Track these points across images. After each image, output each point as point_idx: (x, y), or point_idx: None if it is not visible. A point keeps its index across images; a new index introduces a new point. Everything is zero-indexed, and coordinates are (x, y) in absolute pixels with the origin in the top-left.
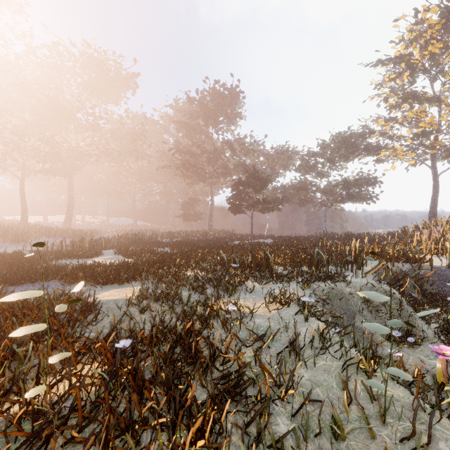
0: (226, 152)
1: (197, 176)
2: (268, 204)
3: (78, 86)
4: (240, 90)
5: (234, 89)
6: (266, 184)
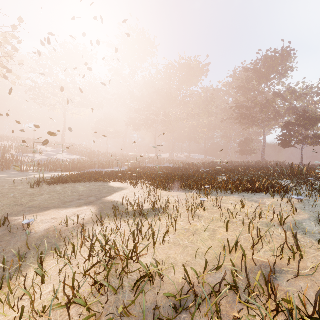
0: (278, 99)
1: (251, 122)
2: (318, 138)
3: (178, 82)
4: (290, 49)
5: (285, 50)
6: (316, 122)
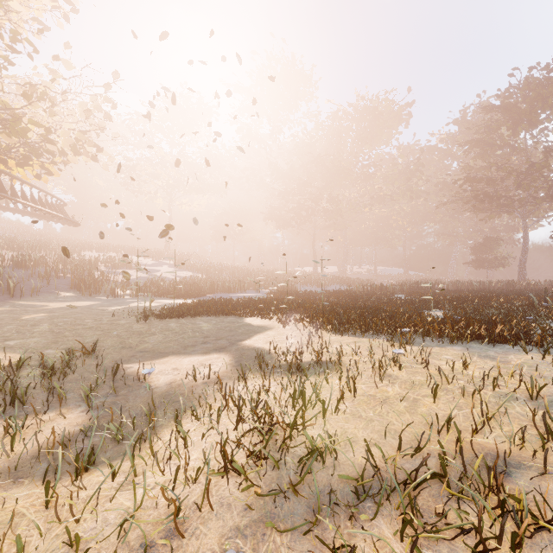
0: None
1: (497, 207)
2: None
3: (353, 142)
4: None
5: None
6: None
